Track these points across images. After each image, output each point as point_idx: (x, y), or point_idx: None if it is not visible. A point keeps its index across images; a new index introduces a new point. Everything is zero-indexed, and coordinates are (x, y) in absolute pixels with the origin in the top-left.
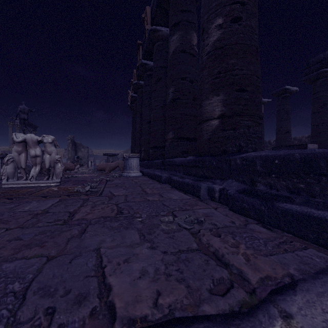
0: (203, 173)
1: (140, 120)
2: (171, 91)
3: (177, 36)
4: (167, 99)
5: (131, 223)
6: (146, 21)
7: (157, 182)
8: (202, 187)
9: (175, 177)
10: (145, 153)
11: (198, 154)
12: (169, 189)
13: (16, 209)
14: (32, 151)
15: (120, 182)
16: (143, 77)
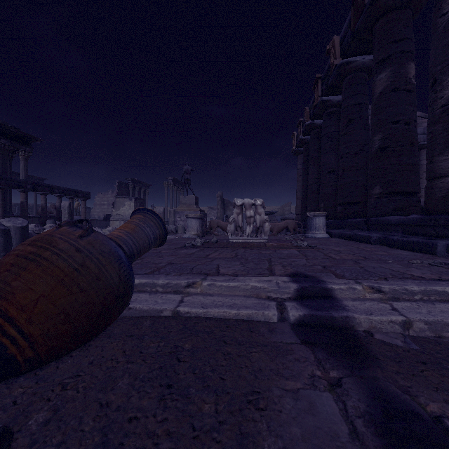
0: (436, 232)
1: (314, 169)
2: (378, 139)
3: (386, 74)
4: (371, 148)
5: (386, 262)
6: (333, 54)
7: (363, 243)
8: (438, 245)
9: (394, 237)
10: (326, 210)
11: (426, 212)
12: (388, 248)
13: (281, 253)
14: (247, 213)
15: (318, 242)
16: (319, 115)
